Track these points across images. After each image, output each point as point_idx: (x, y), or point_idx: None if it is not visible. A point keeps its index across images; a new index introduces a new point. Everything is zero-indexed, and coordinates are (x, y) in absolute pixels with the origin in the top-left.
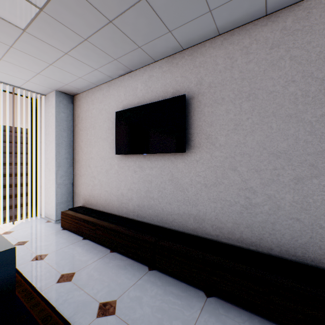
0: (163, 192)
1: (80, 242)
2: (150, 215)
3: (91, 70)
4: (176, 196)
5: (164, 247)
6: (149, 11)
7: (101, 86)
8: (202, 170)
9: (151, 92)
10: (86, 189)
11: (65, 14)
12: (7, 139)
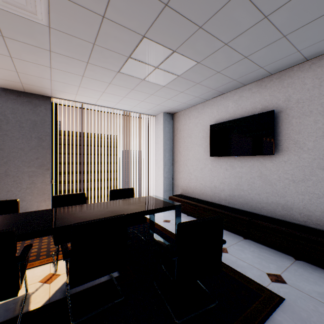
0: (252, 185)
1: (187, 217)
2: (240, 202)
3: (193, 98)
4: (265, 189)
5: (257, 223)
6: (247, 62)
7: (196, 106)
8: (290, 169)
9: (240, 109)
10: (183, 182)
11: (191, 75)
12: (104, 144)
